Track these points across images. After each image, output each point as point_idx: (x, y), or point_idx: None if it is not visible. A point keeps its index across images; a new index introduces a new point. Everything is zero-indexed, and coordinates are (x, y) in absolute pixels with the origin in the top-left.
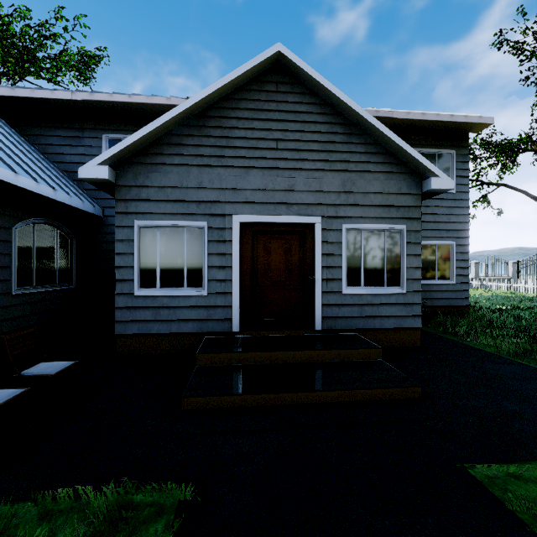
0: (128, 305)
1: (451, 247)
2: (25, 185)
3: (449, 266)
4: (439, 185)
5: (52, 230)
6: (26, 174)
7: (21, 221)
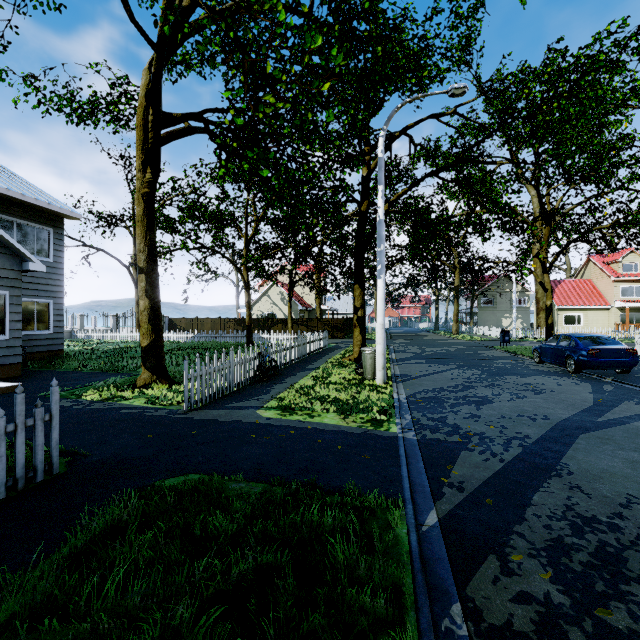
0: None
1: (50, 304)
2: None
3: (48, 319)
4: (36, 268)
5: None
6: None
7: None
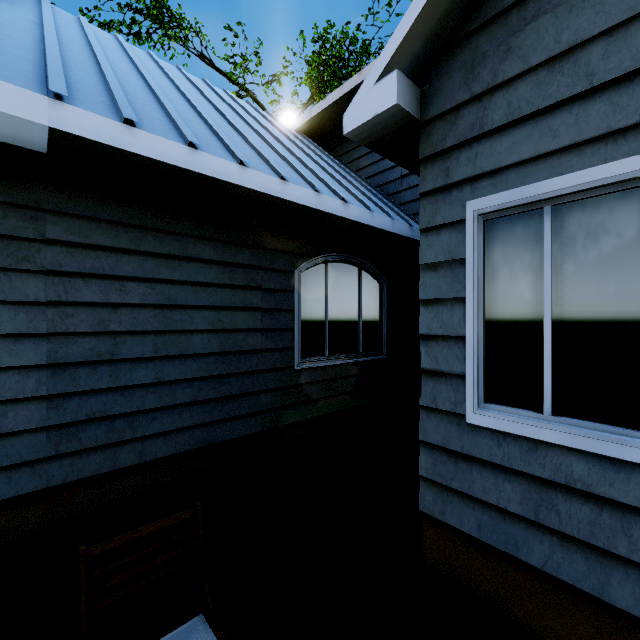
0: (450, 446)
1: None
2: (297, 198)
3: None
4: None
5: (353, 271)
6: (304, 183)
7: (307, 261)
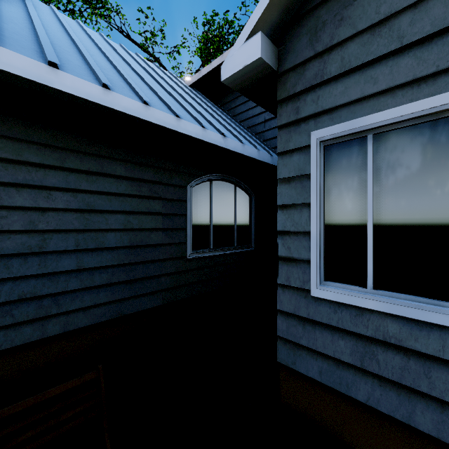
0: (300, 313)
1: None
2: (189, 132)
3: None
4: None
5: (230, 187)
6: (194, 121)
7: (196, 179)
